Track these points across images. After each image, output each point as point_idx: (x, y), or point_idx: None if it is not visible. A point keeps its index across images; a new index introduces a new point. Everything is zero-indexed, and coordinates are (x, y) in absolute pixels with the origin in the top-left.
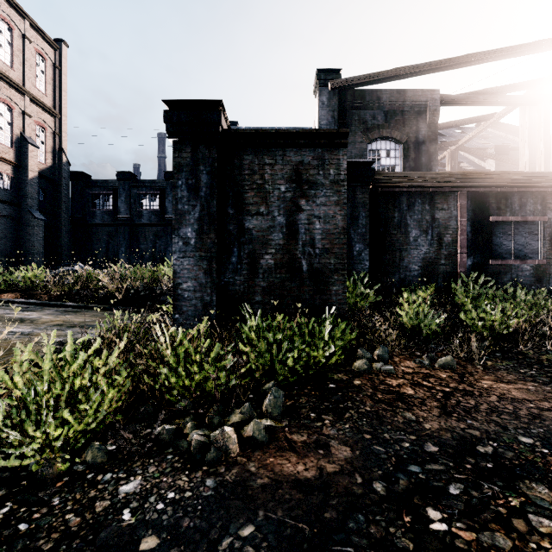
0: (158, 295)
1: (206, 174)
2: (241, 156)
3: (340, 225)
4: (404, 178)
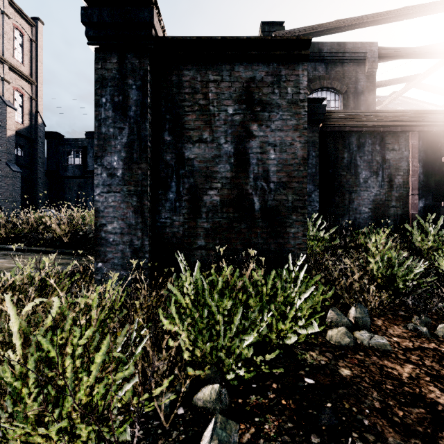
0: None
1: (136, 90)
2: (180, 71)
3: (299, 154)
4: (355, 116)
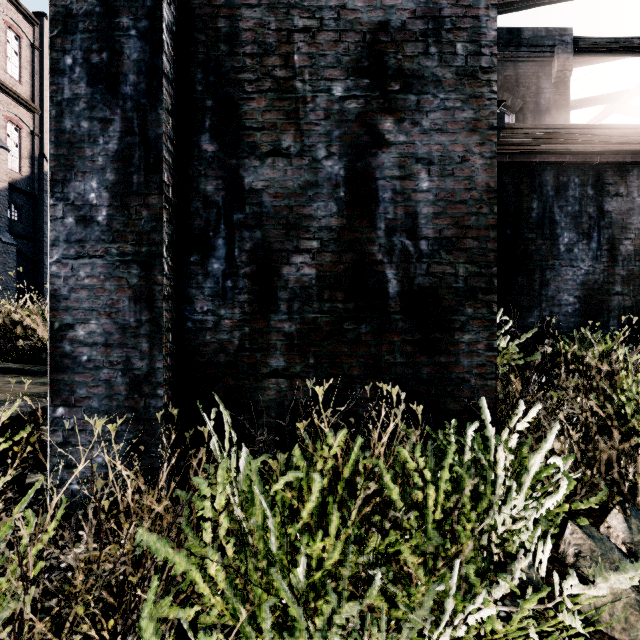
0: None
1: (137, 38)
2: (233, 9)
3: (480, 181)
4: (552, 135)
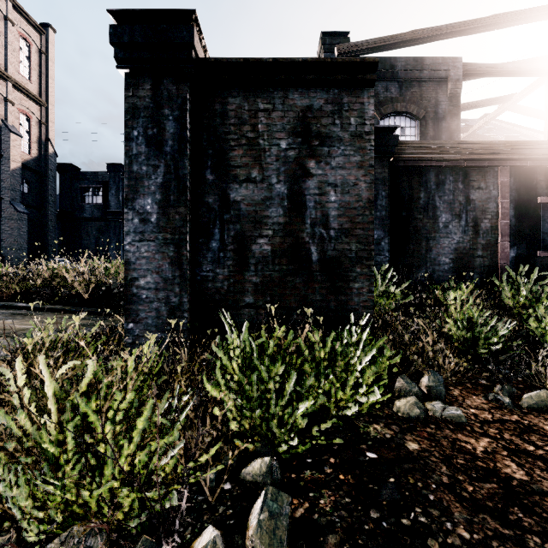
0: None
1: (173, 121)
2: (224, 99)
3: (364, 196)
4: (433, 148)
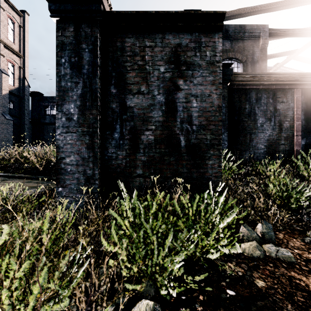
0: None
1: (88, 52)
2: (123, 39)
3: (215, 103)
4: (254, 77)
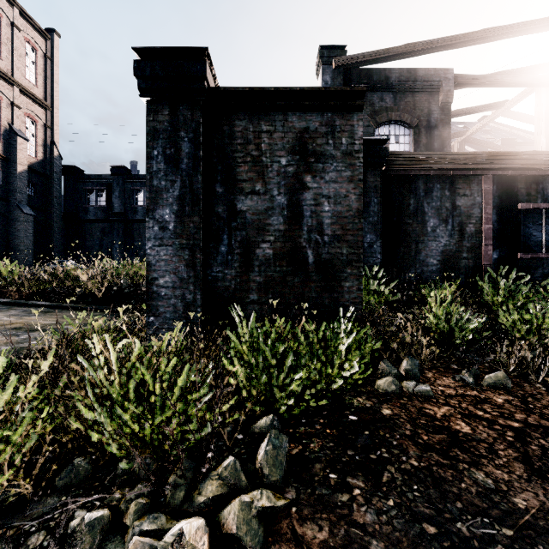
0: (143, 293)
1: (188, 142)
2: (232, 121)
3: (354, 206)
4: (421, 159)
